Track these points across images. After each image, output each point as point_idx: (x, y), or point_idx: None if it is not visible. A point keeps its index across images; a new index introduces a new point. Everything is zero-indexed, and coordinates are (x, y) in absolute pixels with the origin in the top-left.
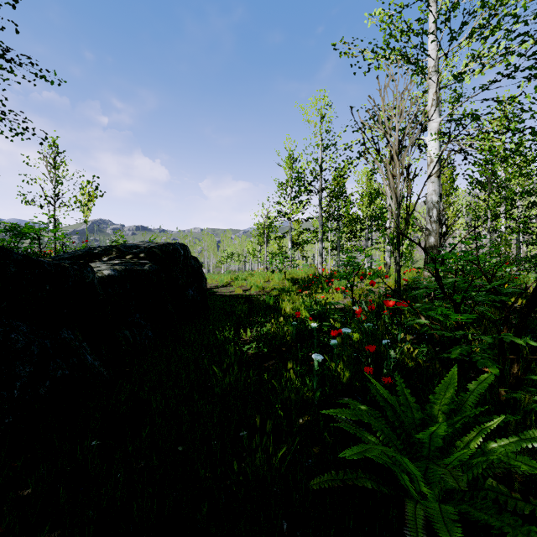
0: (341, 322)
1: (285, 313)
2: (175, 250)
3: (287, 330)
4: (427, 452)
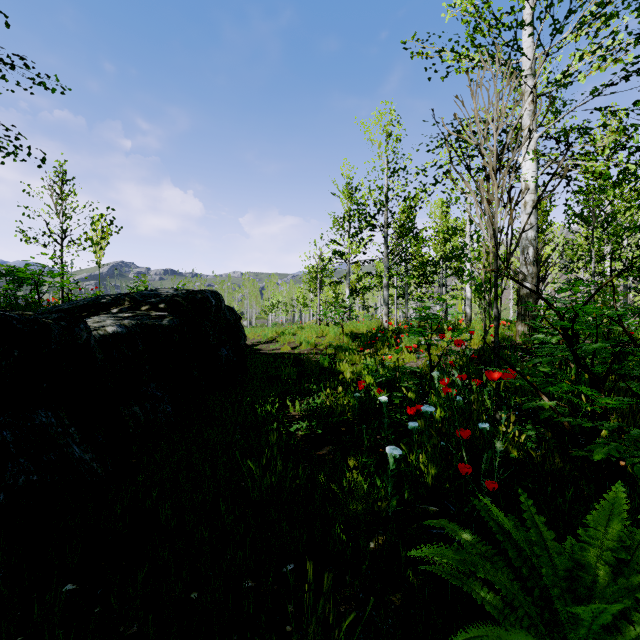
0: (416, 392)
1: (344, 378)
2: (205, 299)
3: (347, 403)
4: (586, 633)
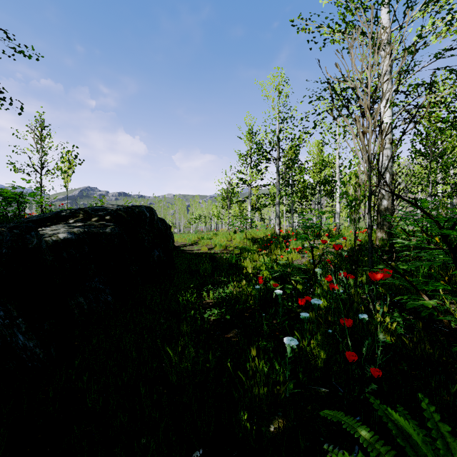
0: (303, 284)
1: (247, 272)
2: (141, 212)
3: (250, 293)
4: None
